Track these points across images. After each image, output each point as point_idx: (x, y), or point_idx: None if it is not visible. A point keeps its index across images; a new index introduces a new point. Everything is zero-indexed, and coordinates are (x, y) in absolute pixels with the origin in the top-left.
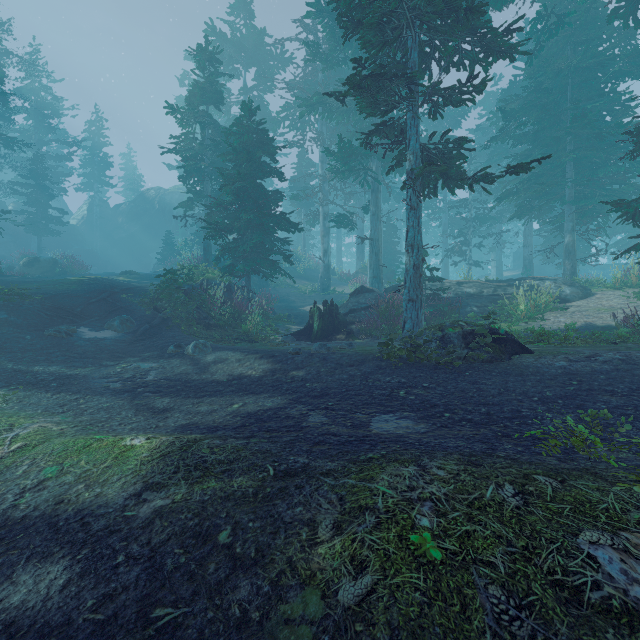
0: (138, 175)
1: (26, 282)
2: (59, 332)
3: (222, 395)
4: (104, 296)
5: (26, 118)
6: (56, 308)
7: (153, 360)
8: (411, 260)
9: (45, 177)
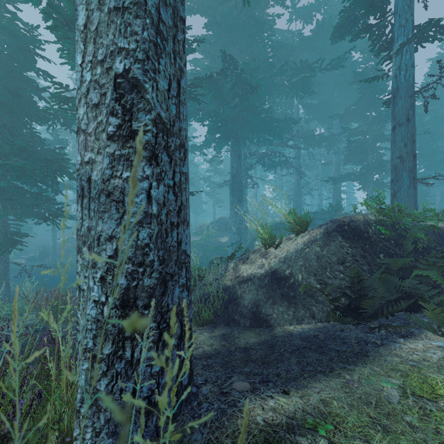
0: None
1: None
2: None
3: None
4: None
5: None
6: None
7: None
8: (52, 243)
9: None
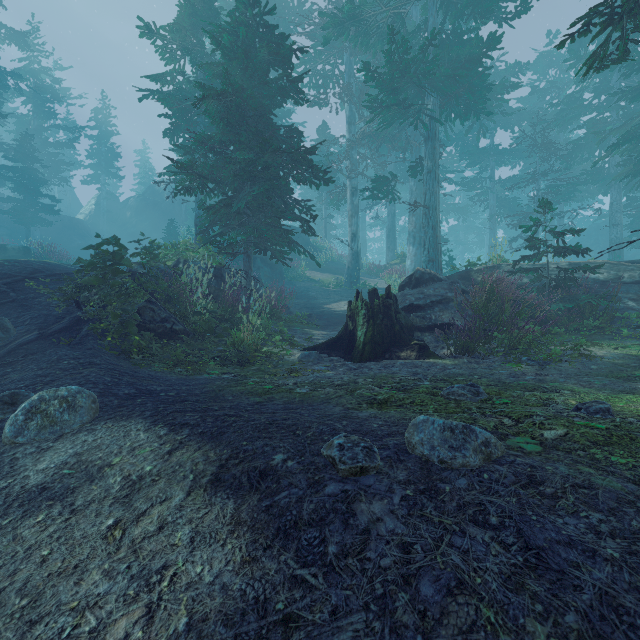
0: (150, 168)
1: None
2: None
3: None
4: (0, 283)
5: (25, 102)
6: None
7: None
8: None
9: (34, 160)
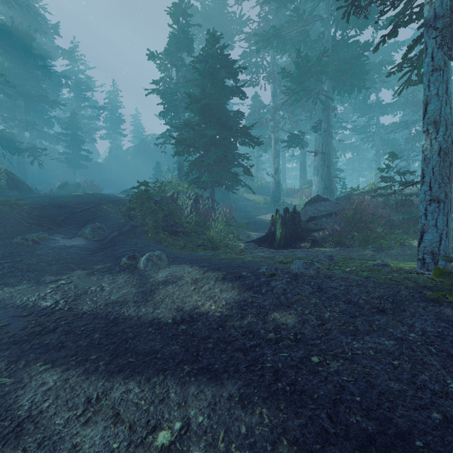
0: (141, 127)
1: (39, 197)
2: (26, 240)
3: (152, 371)
4: (90, 206)
5: (70, 92)
6: (40, 217)
7: (99, 275)
8: (434, 143)
9: (78, 128)
